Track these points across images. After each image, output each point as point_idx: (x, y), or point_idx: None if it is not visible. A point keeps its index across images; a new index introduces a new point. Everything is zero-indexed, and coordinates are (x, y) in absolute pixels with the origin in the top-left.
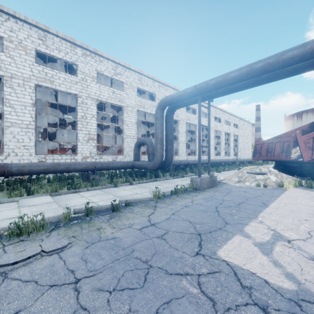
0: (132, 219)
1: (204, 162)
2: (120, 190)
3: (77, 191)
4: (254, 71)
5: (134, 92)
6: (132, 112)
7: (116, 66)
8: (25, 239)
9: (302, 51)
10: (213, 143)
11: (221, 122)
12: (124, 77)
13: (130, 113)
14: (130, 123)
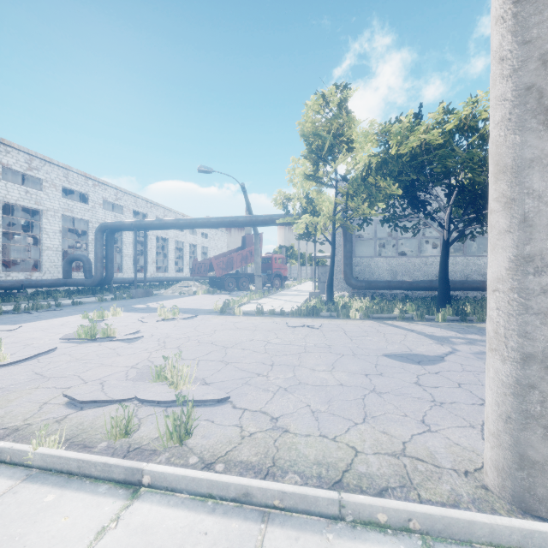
0: (88, 306)
1: (155, 280)
2: (63, 301)
3: (20, 303)
4: (167, 225)
5: (58, 193)
6: (54, 217)
7: (31, 159)
8: (37, 311)
9: (186, 223)
10: (172, 256)
11: (184, 231)
12: (43, 173)
13: (51, 218)
14: (52, 232)
